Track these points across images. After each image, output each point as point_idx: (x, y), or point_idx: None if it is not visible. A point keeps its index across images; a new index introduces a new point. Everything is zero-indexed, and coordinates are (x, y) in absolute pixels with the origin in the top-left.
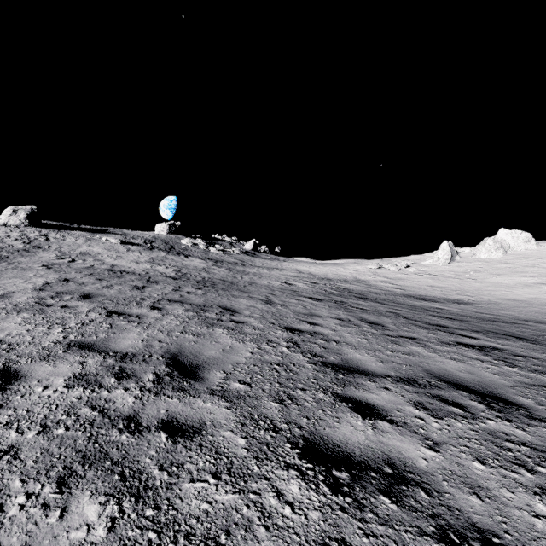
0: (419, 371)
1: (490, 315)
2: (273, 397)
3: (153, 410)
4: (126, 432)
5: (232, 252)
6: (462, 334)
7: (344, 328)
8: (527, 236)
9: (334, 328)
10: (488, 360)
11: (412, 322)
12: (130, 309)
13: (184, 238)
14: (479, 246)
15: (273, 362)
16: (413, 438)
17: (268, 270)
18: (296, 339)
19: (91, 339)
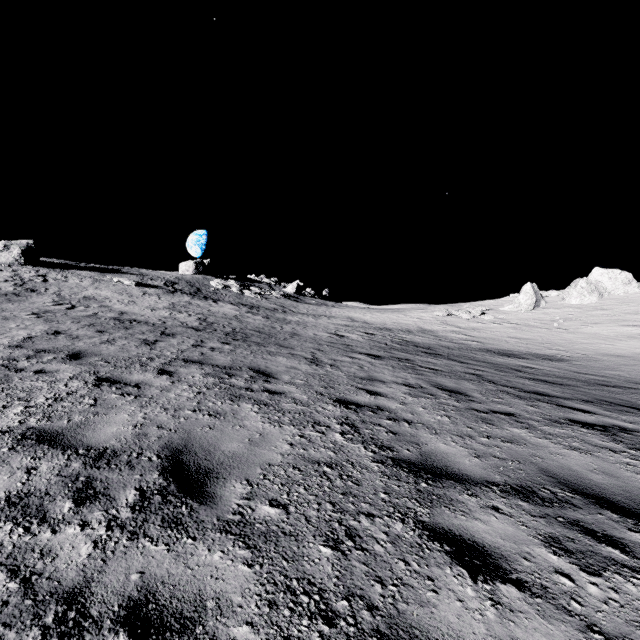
0: (534, 472)
1: (595, 376)
2: (323, 535)
3: (119, 575)
4: (54, 637)
5: (271, 295)
6: (572, 407)
7: (416, 400)
8: (627, 277)
9: (403, 400)
10: (622, 449)
11: (502, 388)
12: (130, 374)
13: (214, 279)
14: (569, 288)
15: (322, 460)
16: (567, 628)
17: (314, 317)
18: (353, 418)
19: (59, 425)
